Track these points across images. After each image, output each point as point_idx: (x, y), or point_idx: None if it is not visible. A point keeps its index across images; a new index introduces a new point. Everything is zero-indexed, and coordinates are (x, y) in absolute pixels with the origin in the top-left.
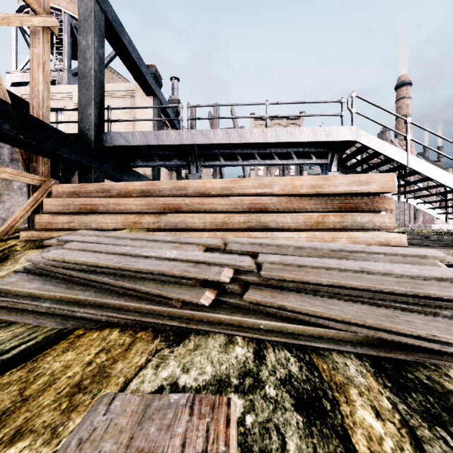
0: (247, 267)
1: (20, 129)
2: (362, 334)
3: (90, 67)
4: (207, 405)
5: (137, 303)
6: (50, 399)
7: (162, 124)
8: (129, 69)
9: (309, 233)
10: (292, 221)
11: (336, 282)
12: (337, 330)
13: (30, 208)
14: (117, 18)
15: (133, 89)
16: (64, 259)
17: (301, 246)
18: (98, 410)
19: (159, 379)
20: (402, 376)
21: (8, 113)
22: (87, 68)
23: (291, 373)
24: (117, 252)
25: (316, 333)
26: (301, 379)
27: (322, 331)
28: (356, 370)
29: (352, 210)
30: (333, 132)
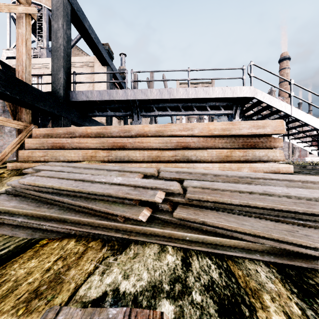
0: (175, 190)
1: (7, 87)
2: (269, 245)
3: (60, 43)
4: None
5: (90, 218)
6: (10, 305)
7: (113, 86)
8: (89, 46)
9: (221, 164)
10: (208, 155)
11: (246, 202)
12: (248, 241)
13: (16, 146)
14: (81, 9)
15: (92, 61)
16: (35, 184)
17: (216, 174)
18: None
19: (104, 285)
20: (304, 282)
21: None
22: (58, 44)
23: (212, 279)
24: (76, 178)
25: (231, 244)
26: (221, 285)
27: (236, 242)
28: (266, 276)
29: (252, 147)
30: (237, 91)
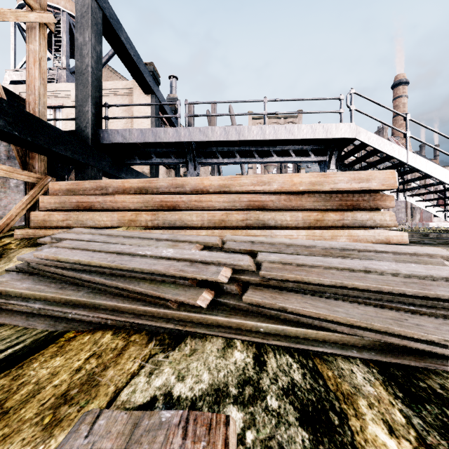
0: (246, 266)
1: (15, 126)
2: (369, 338)
3: (87, 64)
4: (203, 425)
5: (131, 304)
6: (32, 412)
7: (160, 122)
8: (126, 66)
9: (309, 231)
10: (291, 219)
11: (340, 282)
12: (342, 333)
13: (26, 206)
14: (115, 15)
15: (131, 87)
16: (57, 258)
17: (302, 245)
18: (79, 431)
19: (152, 388)
20: (413, 384)
21: (2, 109)
22: (84, 65)
23: (294, 381)
24: (111, 250)
25: (319, 337)
26: (305, 388)
27: (326, 335)
28: (363, 378)
29: (352, 208)
30: (332, 129)
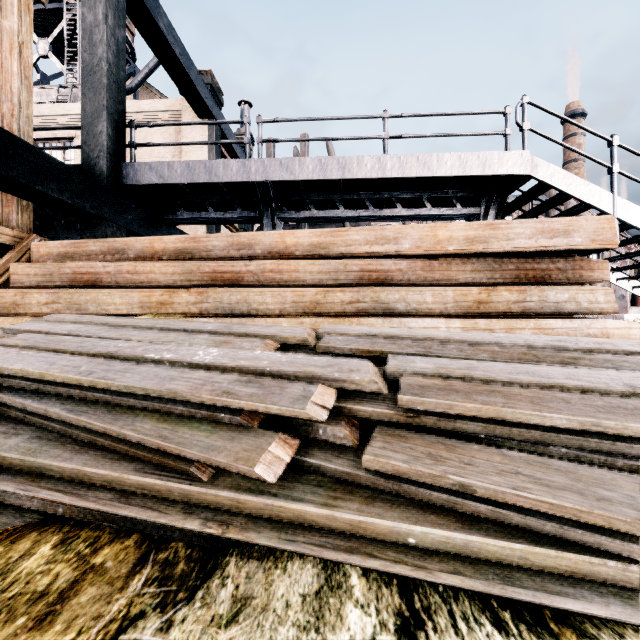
0: (366, 383)
1: None
2: None
3: (100, 57)
4: None
5: (112, 468)
6: None
7: None
8: (169, 72)
9: (466, 320)
10: (435, 301)
11: (592, 422)
12: (627, 560)
13: None
14: None
15: (179, 109)
16: None
17: (471, 340)
18: None
19: None
20: None
21: None
22: (95, 58)
23: None
24: (96, 351)
25: (562, 567)
26: None
27: (581, 563)
28: None
29: (538, 282)
30: (493, 161)
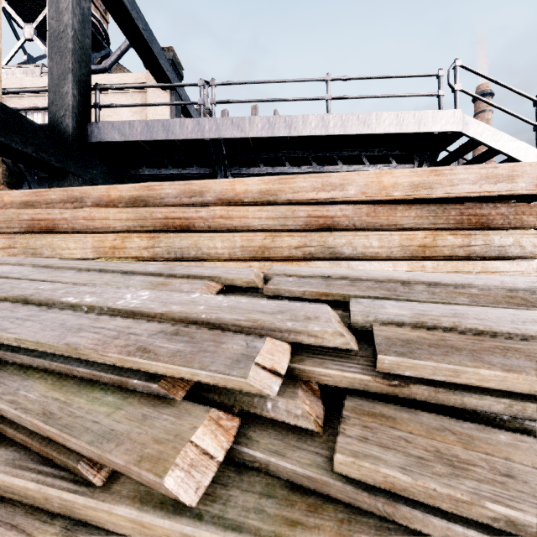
0: (329, 336)
1: None
2: None
3: (66, 23)
4: None
5: None
6: None
7: None
8: (134, 46)
9: (413, 263)
10: (381, 245)
11: None
12: None
13: None
14: None
15: (144, 81)
16: None
17: (439, 282)
18: None
19: None
20: None
21: None
22: (62, 25)
23: None
24: (8, 294)
25: None
26: None
27: None
28: None
29: (480, 227)
30: (428, 119)
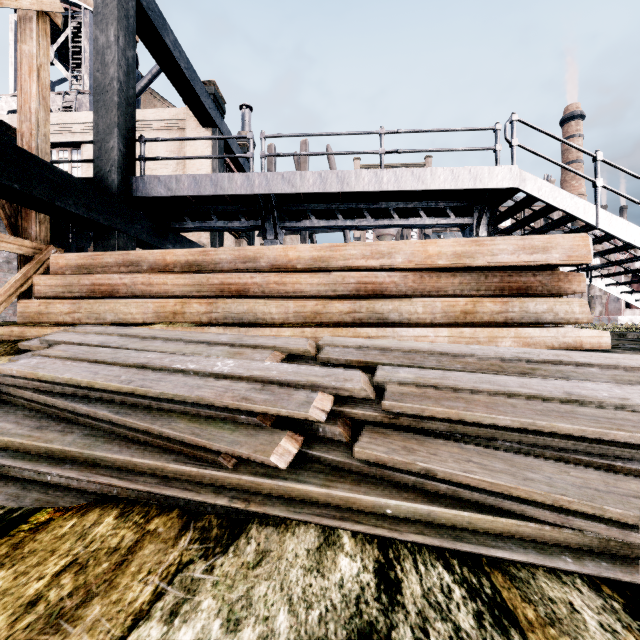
0: (357, 391)
1: None
2: (595, 533)
3: (112, 76)
4: None
5: (155, 459)
6: None
7: (226, 170)
8: (175, 85)
9: (453, 329)
10: (425, 311)
11: (529, 422)
12: (542, 523)
13: (16, 291)
14: (156, 6)
15: (183, 117)
16: (36, 375)
17: (449, 352)
18: None
19: None
20: None
21: None
22: (107, 77)
23: (461, 635)
24: (130, 362)
25: (497, 528)
26: None
27: (510, 525)
28: (600, 625)
29: (520, 293)
30: (484, 175)
